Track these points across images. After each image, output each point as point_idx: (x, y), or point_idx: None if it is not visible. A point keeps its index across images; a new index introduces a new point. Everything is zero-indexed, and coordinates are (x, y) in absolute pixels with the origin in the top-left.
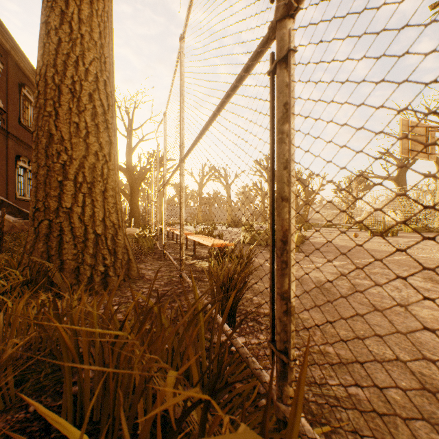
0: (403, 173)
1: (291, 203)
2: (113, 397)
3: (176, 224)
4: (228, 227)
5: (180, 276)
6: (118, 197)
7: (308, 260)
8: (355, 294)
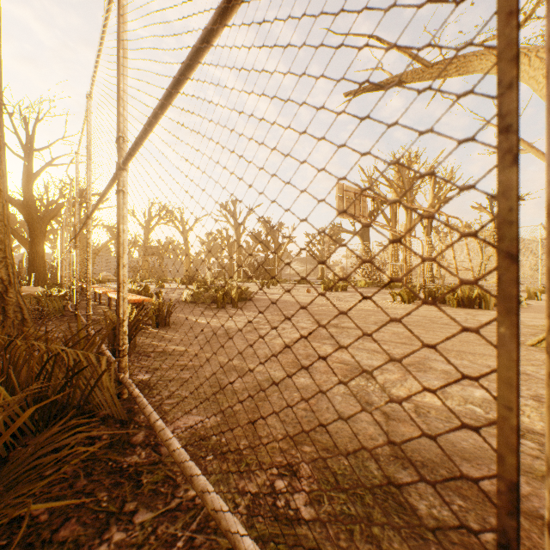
0: (367, 229)
1: (121, 267)
2: (7, 373)
3: (109, 282)
4: (182, 284)
5: (87, 332)
6: (9, 251)
7: (237, 314)
8: (247, 335)
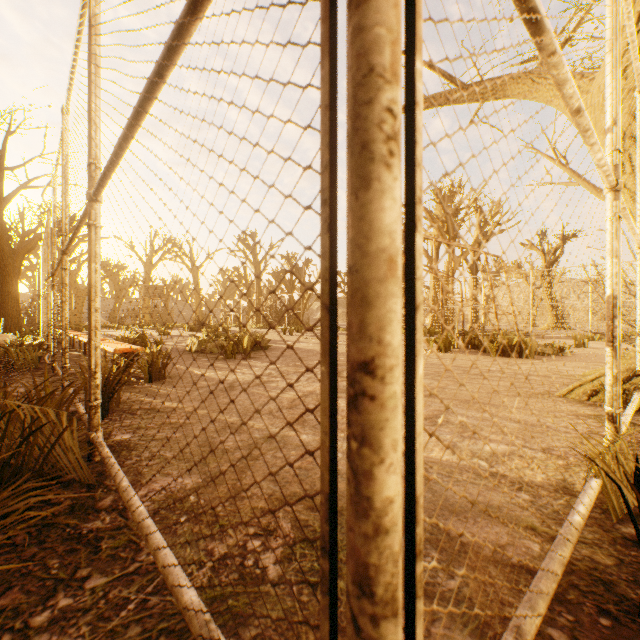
0: None
1: (92, 312)
2: None
3: (102, 328)
4: (190, 331)
5: (63, 387)
6: None
7: (248, 366)
8: (254, 388)
